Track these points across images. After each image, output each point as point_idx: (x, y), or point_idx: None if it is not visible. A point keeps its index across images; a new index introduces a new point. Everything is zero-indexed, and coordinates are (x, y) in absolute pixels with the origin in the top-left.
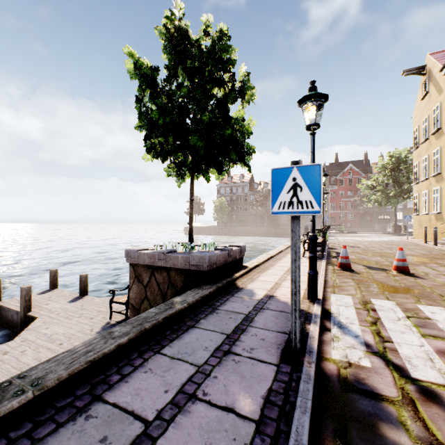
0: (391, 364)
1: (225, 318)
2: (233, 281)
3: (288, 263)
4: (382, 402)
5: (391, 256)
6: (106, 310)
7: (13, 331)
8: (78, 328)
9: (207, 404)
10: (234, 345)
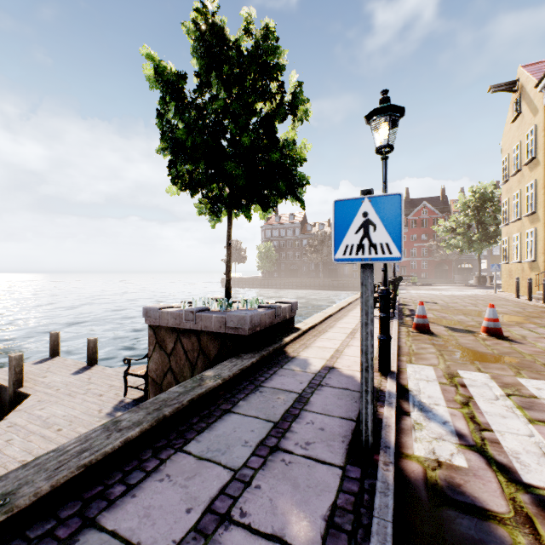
0: (493, 463)
1: (272, 398)
2: (282, 347)
3: (351, 323)
4: (488, 522)
5: (477, 315)
6: (120, 384)
7: (0, 411)
8: (83, 408)
9: (246, 530)
10: (284, 437)
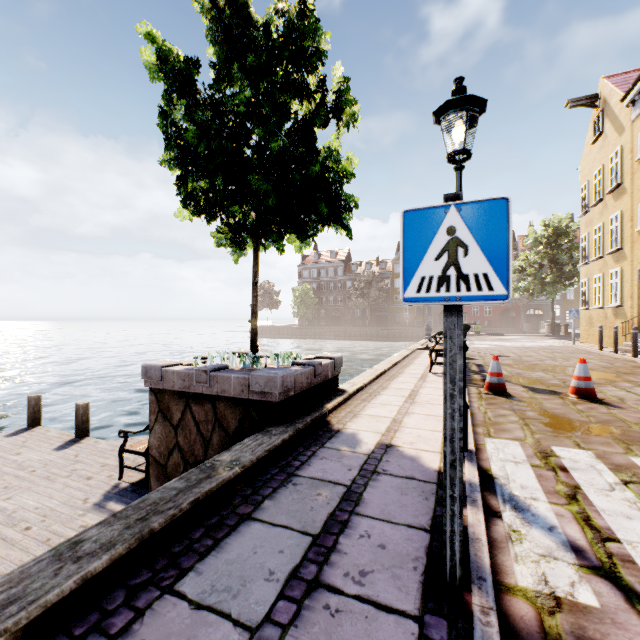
0: (636, 599)
1: (310, 495)
2: (324, 417)
3: (409, 383)
4: None
5: (558, 371)
6: (116, 463)
7: None
8: (64, 497)
9: None
10: (327, 563)
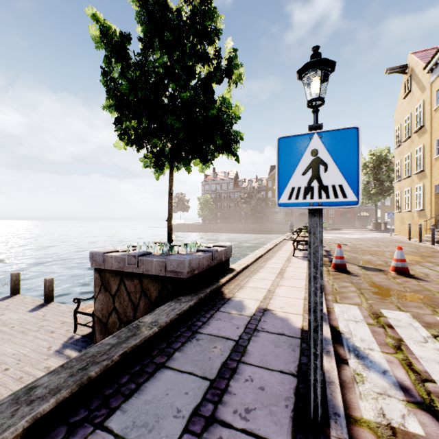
0: None
1: (208, 348)
2: (219, 288)
3: (279, 263)
4: None
5: (381, 255)
6: (72, 320)
7: None
8: (33, 346)
9: None
10: (221, 402)
